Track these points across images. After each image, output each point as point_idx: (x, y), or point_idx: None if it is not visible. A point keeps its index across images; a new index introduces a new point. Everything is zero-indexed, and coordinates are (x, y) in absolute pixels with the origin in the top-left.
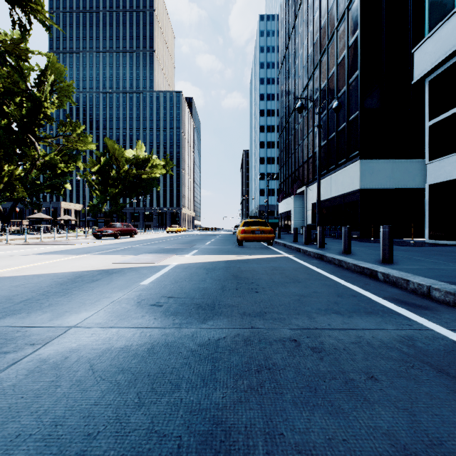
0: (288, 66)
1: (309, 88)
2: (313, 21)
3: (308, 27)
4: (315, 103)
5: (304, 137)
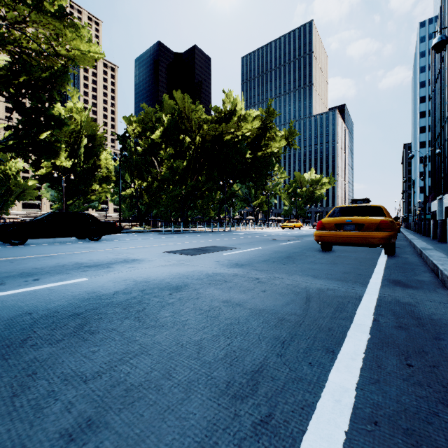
0: (435, 101)
1: (444, 130)
2: (445, 89)
3: (444, 89)
4: (446, 143)
5: (442, 161)
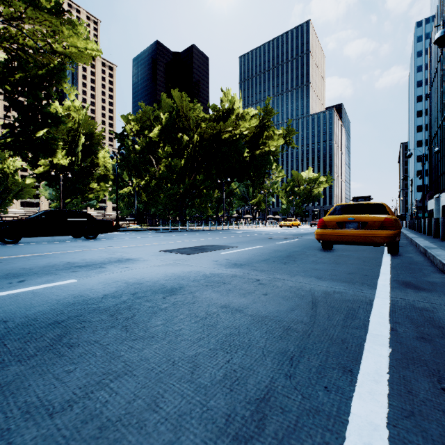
0: (432, 100)
1: (441, 129)
2: (442, 88)
3: (441, 87)
4: (443, 141)
5: (439, 160)
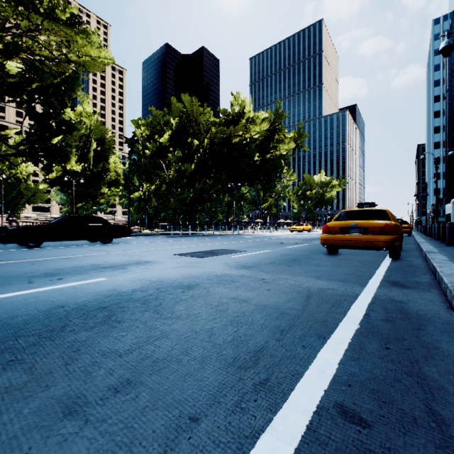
0: (450, 100)
1: None
2: None
3: None
4: None
5: None
